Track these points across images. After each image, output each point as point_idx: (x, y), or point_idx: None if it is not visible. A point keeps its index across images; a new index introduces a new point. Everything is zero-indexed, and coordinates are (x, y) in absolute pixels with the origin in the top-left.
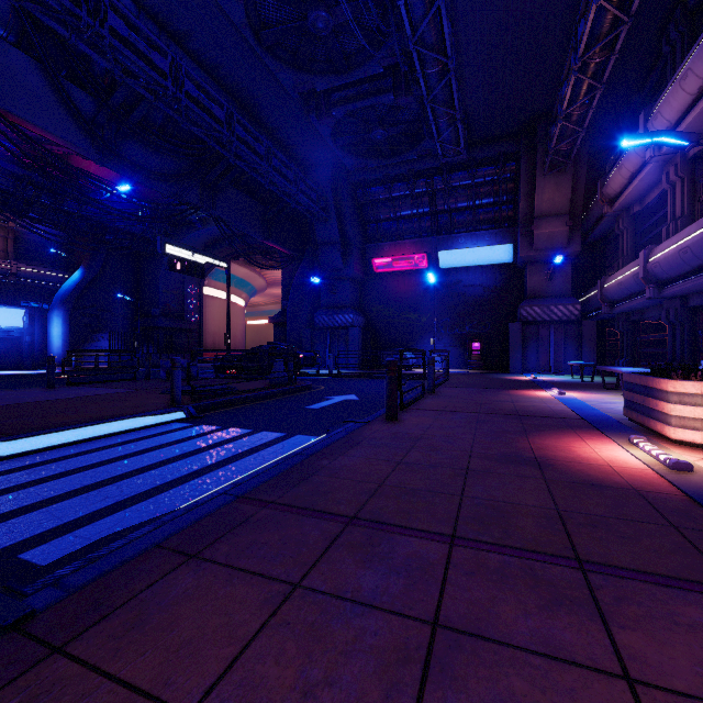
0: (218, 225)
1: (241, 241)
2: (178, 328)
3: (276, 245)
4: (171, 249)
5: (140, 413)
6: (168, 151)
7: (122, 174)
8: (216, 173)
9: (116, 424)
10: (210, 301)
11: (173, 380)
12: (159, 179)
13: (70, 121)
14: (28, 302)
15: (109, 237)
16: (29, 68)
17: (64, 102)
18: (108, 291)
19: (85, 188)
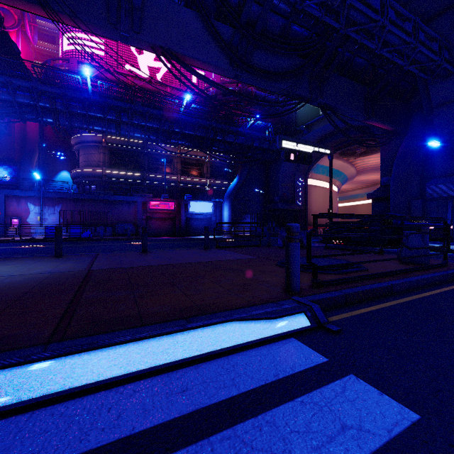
0: (324, 112)
1: (344, 123)
2: (290, 210)
3: (378, 123)
4: (286, 144)
5: (241, 308)
6: (284, 55)
7: (251, 84)
8: (324, 60)
9: (198, 336)
10: (312, 189)
11: (287, 256)
12: (277, 77)
13: (216, 50)
14: (214, 198)
15: (250, 154)
16: (192, 19)
17: (212, 37)
18: (250, 188)
19: (237, 124)
